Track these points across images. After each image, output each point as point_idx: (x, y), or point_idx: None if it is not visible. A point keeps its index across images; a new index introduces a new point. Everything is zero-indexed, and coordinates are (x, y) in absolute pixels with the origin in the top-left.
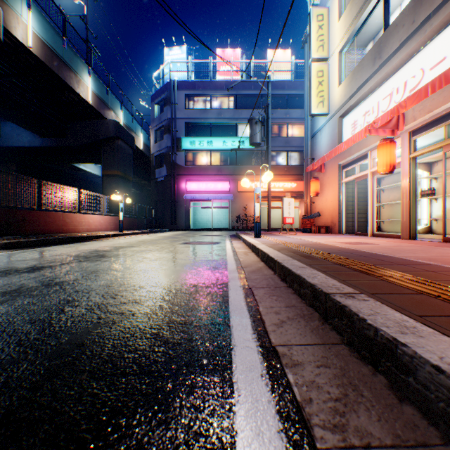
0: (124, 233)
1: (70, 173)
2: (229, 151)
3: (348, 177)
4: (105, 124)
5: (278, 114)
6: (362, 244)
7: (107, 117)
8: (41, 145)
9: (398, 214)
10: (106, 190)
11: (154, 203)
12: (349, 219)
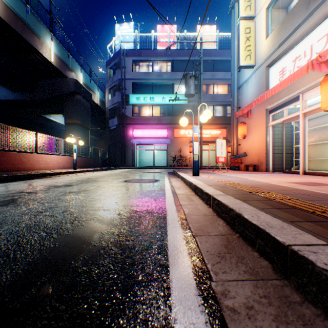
0: (76, 170)
1: (45, 124)
2: (167, 105)
3: (276, 120)
4: (66, 81)
5: (206, 76)
6: (326, 185)
7: (68, 76)
8: (14, 98)
9: (324, 154)
10: (67, 135)
11: (108, 146)
12: (275, 158)
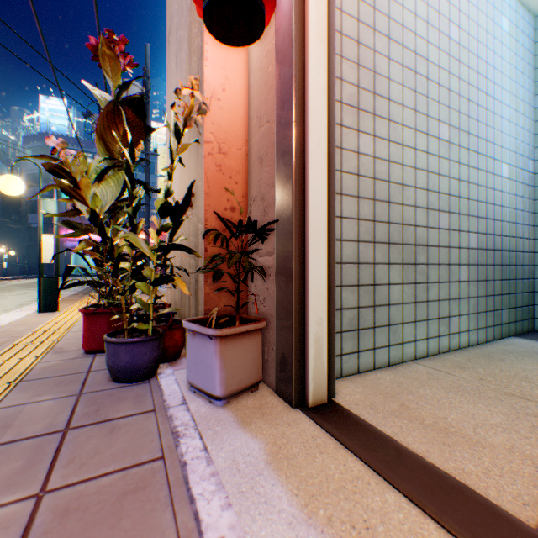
0: (10, 278)
1: None
2: None
3: None
4: None
5: None
6: None
7: None
8: None
9: None
10: None
11: (27, 249)
12: None
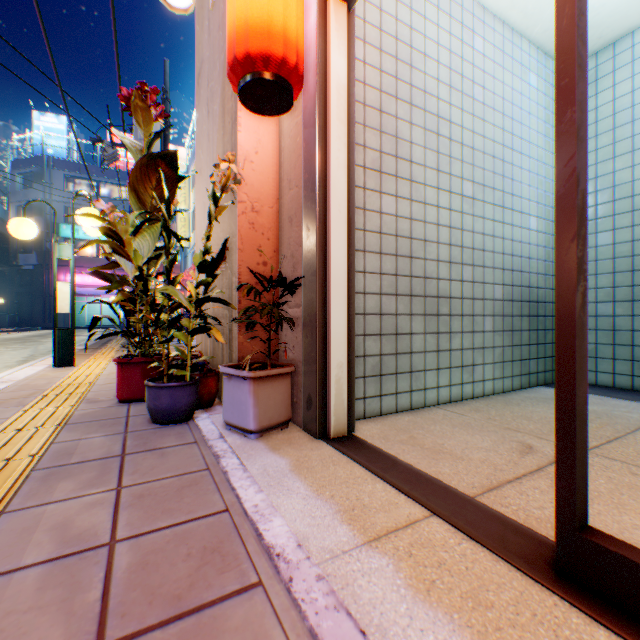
0: None
1: None
2: None
3: None
4: None
5: None
6: None
7: None
8: None
9: None
10: None
11: (17, 295)
12: None
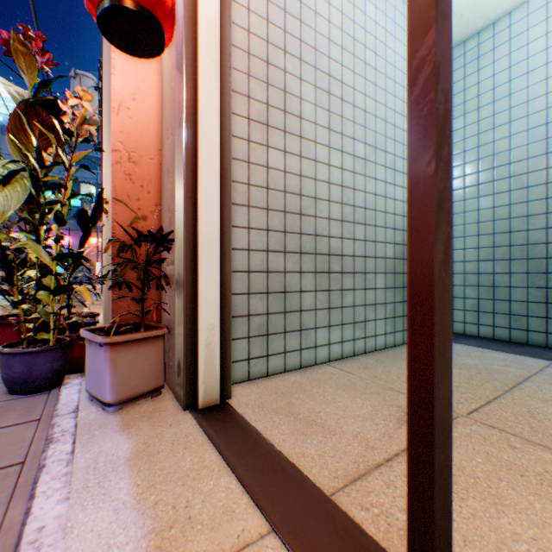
0: None
1: None
2: (72, 207)
3: None
4: None
5: None
6: None
7: None
8: None
9: None
10: None
11: None
12: None
